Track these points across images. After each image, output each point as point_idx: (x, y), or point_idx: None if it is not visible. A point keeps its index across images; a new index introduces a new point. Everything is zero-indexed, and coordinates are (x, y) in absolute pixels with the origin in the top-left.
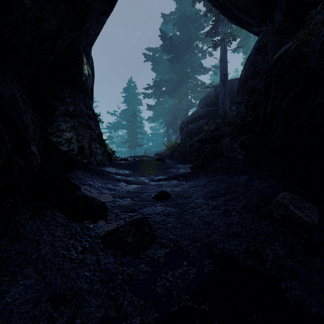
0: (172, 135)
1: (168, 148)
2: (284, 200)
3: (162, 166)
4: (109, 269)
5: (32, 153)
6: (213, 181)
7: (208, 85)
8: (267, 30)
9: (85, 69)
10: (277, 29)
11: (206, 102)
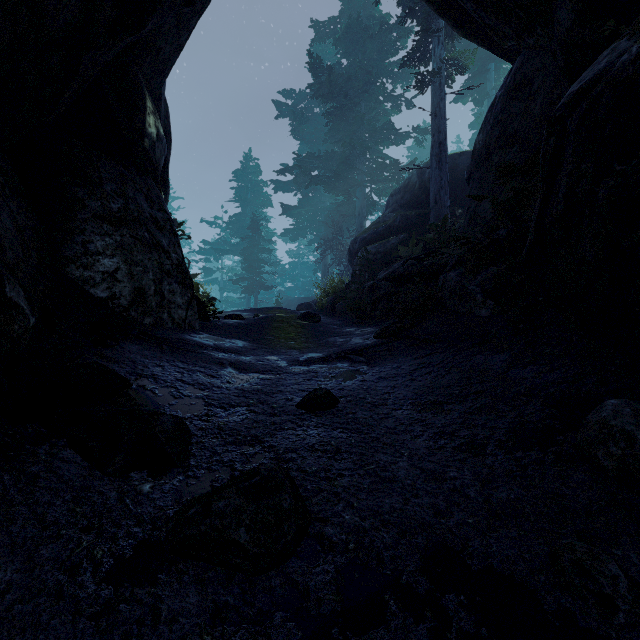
0: (332, 267)
1: (325, 293)
2: (621, 419)
3: (315, 330)
4: (182, 635)
5: (10, 303)
6: (430, 367)
7: (405, 166)
8: (536, 45)
9: (151, 124)
10: (561, 41)
11: (402, 199)
